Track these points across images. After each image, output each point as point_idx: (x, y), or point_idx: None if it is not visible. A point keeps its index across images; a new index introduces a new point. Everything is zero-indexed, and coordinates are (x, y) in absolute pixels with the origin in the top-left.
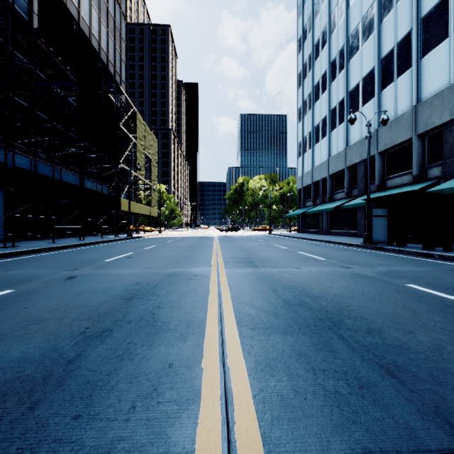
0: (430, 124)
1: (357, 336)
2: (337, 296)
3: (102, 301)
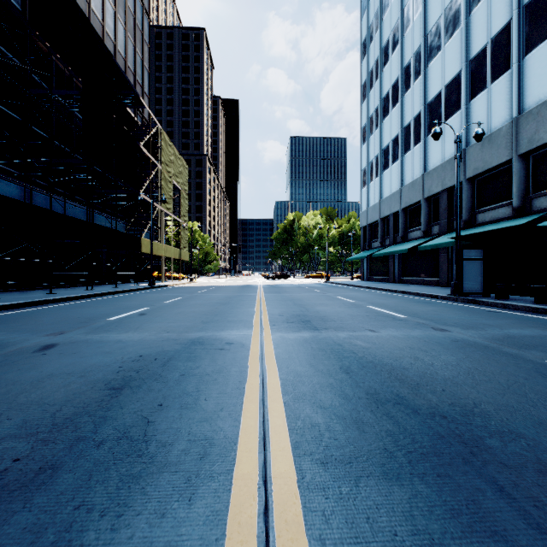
0: (536, 141)
1: (529, 485)
2: (449, 384)
3: (72, 393)
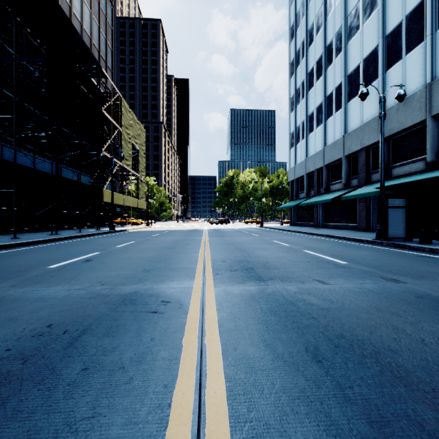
0: None
1: None
2: None
3: None
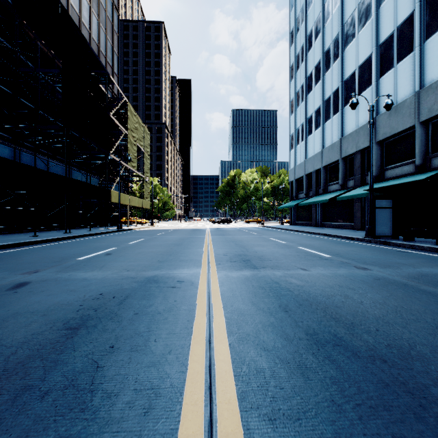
0: (435, 110)
1: None
2: (381, 323)
3: (31, 333)
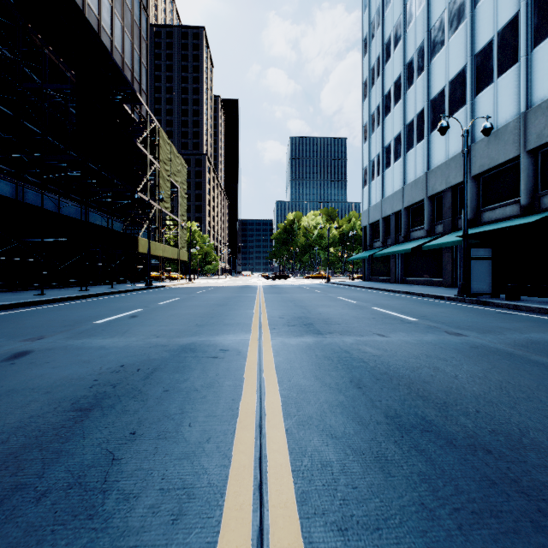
0: (545, 136)
1: None
2: (483, 403)
3: (29, 415)
